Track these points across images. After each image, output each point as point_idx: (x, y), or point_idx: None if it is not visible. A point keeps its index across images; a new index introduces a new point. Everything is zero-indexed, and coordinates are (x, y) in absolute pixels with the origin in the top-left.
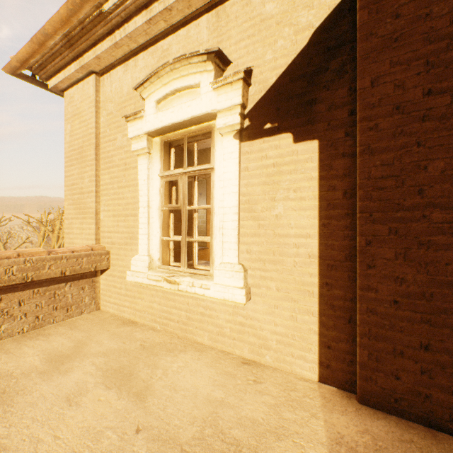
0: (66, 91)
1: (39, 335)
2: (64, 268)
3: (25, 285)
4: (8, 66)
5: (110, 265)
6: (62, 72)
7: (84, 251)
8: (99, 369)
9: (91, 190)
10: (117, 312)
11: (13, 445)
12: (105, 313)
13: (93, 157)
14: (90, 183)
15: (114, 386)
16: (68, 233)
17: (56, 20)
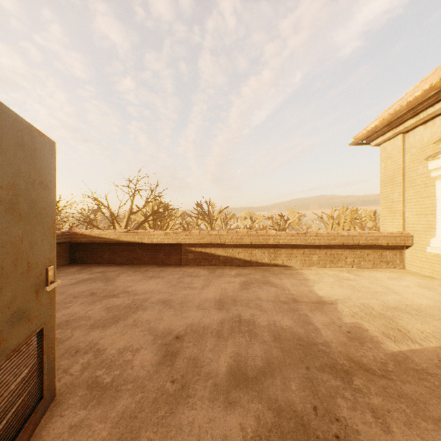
0: (380, 145)
1: (376, 270)
2: (387, 241)
3: (369, 247)
4: (351, 143)
5: (413, 244)
6: (380, 137)
7: (396, 234)
8: (414, 284)
9: (399, 200)
10: (418, 271)
11: (389, 287)
12: (409, 271)
13: (400, 181)
14: (398, 196)
15: (424, 289)
16: (381, 224)
17: (383, 122)
